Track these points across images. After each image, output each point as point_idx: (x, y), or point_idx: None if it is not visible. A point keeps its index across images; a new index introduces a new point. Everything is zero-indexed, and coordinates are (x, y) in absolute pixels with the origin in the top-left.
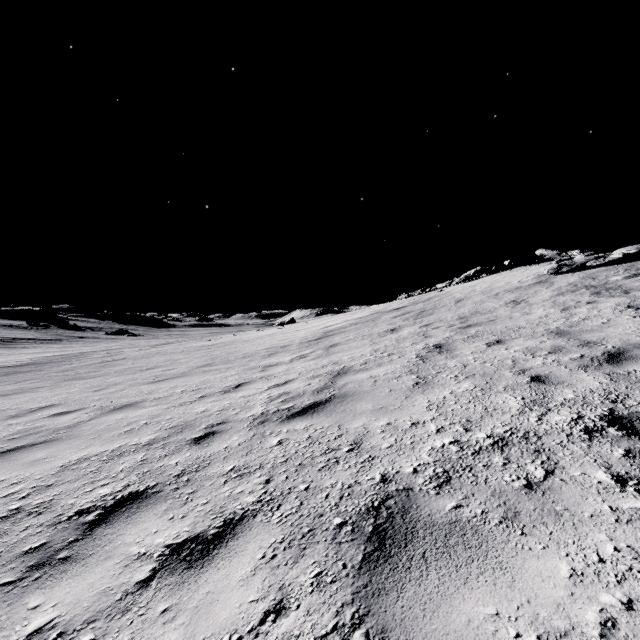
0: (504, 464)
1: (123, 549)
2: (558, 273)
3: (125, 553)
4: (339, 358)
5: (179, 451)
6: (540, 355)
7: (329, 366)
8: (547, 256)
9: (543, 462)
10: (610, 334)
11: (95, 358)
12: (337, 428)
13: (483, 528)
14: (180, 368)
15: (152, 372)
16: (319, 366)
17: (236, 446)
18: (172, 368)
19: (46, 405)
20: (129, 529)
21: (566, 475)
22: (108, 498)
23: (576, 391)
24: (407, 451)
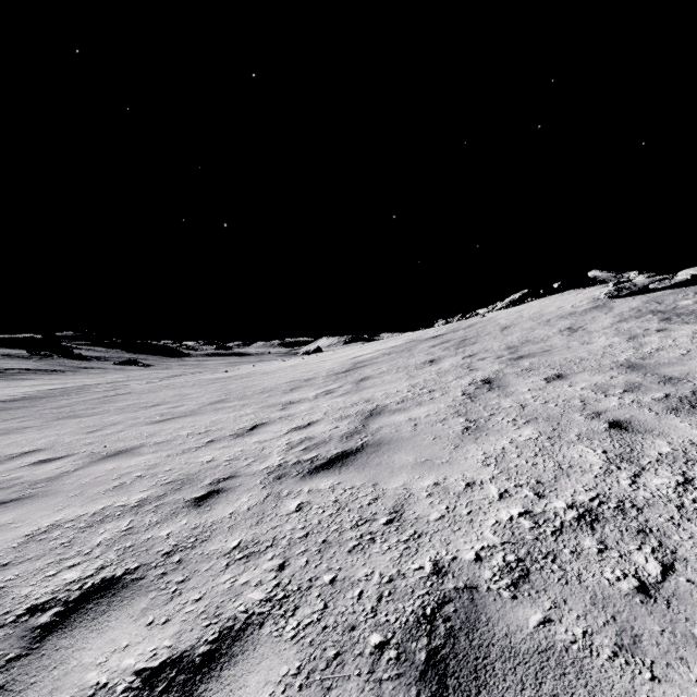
0: (600, 551)
1: (77, 676)
2: (617, 297)
3: (78, 683)
4: (371, 395)
5: (174, 517)
6: (614, 394)
7: (360, 404)
8: (601, 278)
9: (654, 550)
10: (695, 368)
11: (97, 392)
12: (371, 488)
13: (590, 664)
14: (189, 405)
15: (157, 409)
16: (348, 404)
17: (245, 511)
18: (180, 405)
19: (29, 450)
20: (91, 640)
21: (693, 573)
22: (73, 587)
23: (672, 443)
24: (464, 526)
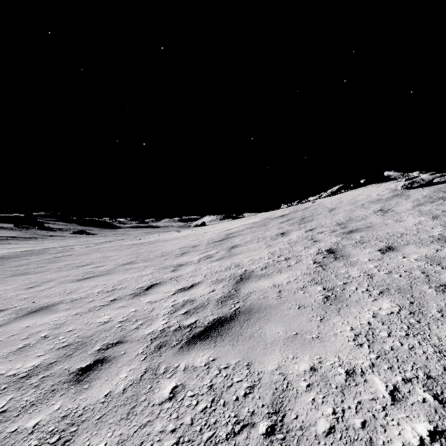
0: None
1: None
2: (409, 188)
3: None
4: (240, 260)
5: (51, 396)
6: None
7: (232, 269)
8: (393, 176)
9: None
10: None
11: (50, 254)
12: (246, 370)
13: None
14: (108, 265)
15: (85, 269)
16: (223, 268)
17: (119, 393)
18: (102, 265)
19: None
20: None
21: None
22: None
23: None
24: None
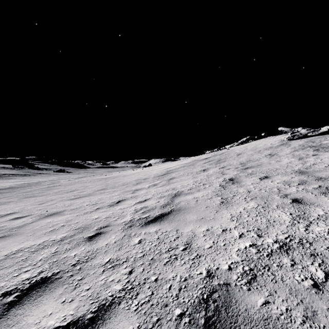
0: (292, 265)
1: None
2: (292, 139)
3: None
4: (175, 186)
5: (78, 246)
6: (293, 185)
7: (170, 191)
8: (284, 131)
9: (320, 264)
10: None
11: (44, 185)
12: (175, 232)
13: (291, 327)
14: (88, 191)
15: (73, 193)
16: (164, 190)
17: (113, 243)
18: (84, 191)
19: (10, 212)
20: (33, 310)
21: None
22: (26, 282)
23: (324, 209)
24: (222, 251)
